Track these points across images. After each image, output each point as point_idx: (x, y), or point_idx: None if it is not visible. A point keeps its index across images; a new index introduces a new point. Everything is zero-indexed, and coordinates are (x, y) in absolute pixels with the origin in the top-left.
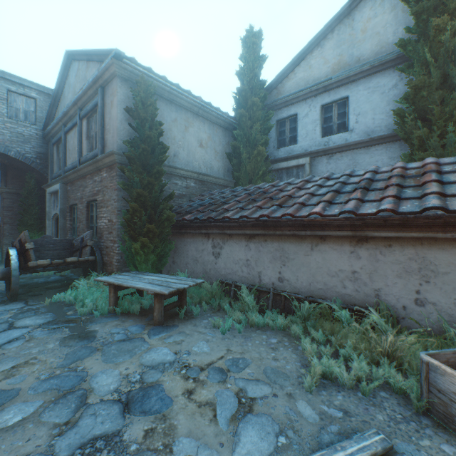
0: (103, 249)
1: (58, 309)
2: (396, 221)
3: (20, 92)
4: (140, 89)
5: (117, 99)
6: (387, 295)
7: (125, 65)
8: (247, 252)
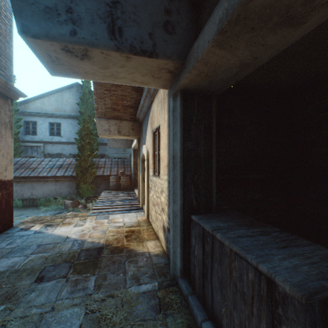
0: None
1: None
2: (65, 176)
3: None
4: None
5: None
6: (64, 193)
7: None
8: (17, 187)
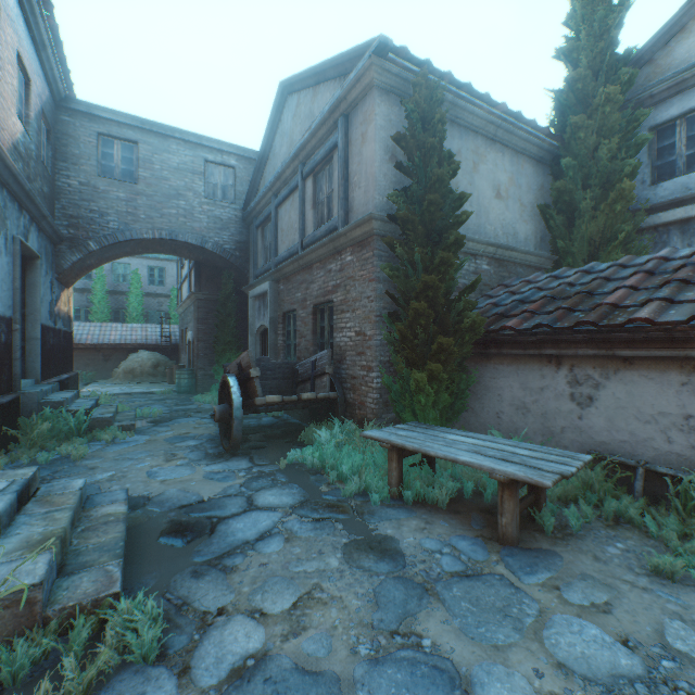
0: (345, 379)
1: (301, 478)
2: None
3: (217, 161)
4: (419, 97)
5: (374, 126)
6: None
7: (389, 64)
8: (687, 399)
